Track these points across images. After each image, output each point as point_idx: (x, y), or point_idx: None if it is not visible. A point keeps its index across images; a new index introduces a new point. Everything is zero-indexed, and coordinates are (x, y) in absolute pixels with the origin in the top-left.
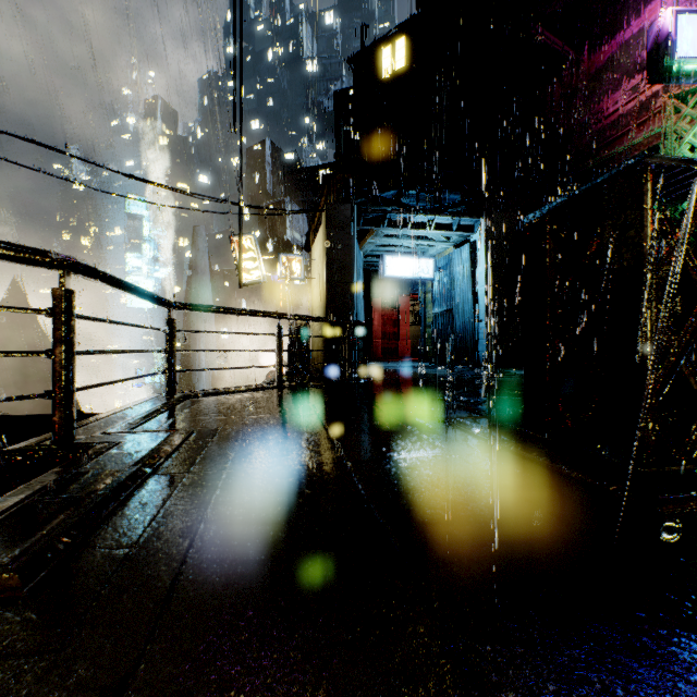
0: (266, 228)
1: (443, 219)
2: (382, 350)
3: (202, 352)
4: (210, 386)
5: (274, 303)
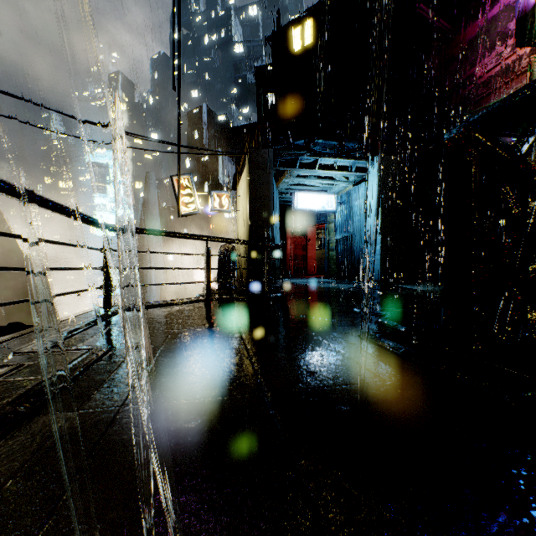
0: (202, 173)
1: (344, 162)
2: (294, 268)
3: (152, 270)
4: (159, 297)
5: (209, 232)
